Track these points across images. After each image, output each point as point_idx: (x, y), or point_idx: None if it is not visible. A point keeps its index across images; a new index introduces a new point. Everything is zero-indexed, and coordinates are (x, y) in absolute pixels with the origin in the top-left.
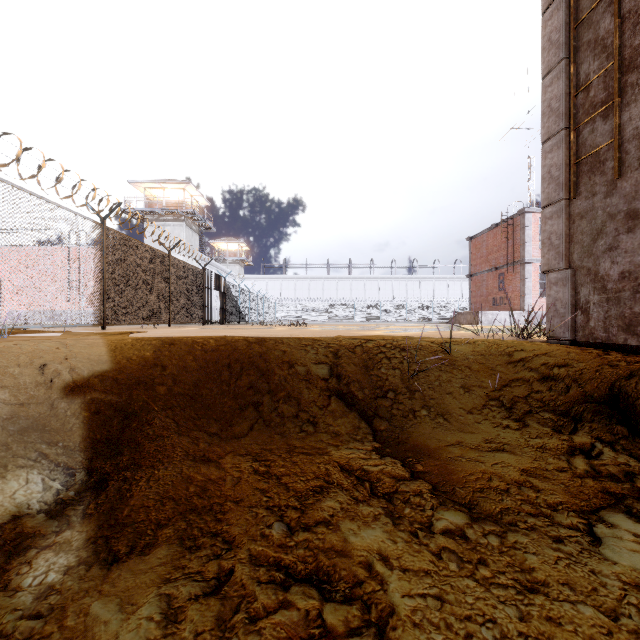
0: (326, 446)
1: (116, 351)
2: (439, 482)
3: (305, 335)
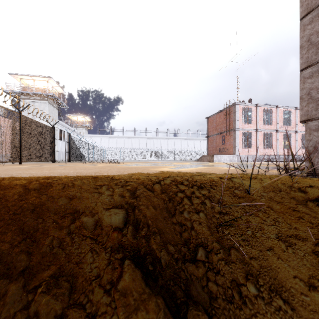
0: None
1: None
2: None
3: (108, 173)
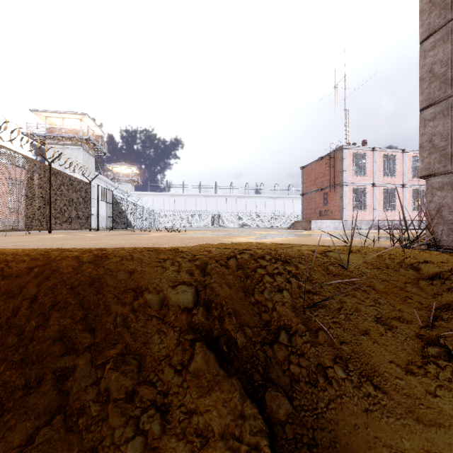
0: None
1: None
2: None
3: (170, 244)
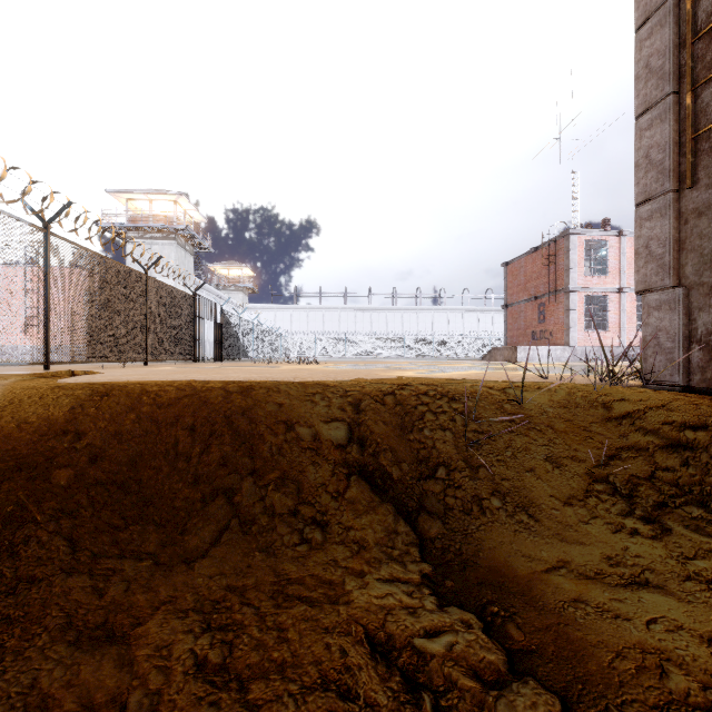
0: (342, 577)
1: (6, 408)
2: (569, 687)
3: (314, 378)
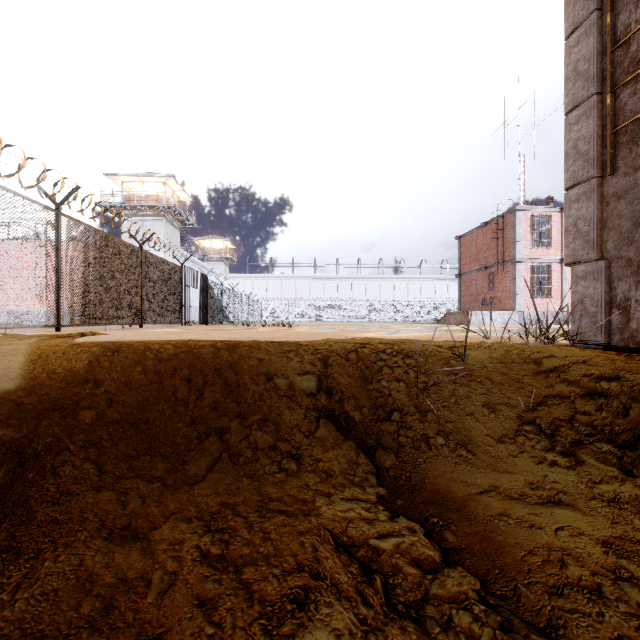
0: (313, 497)
1: (37, 362)
2: (489, 573)
3: (288, 338)
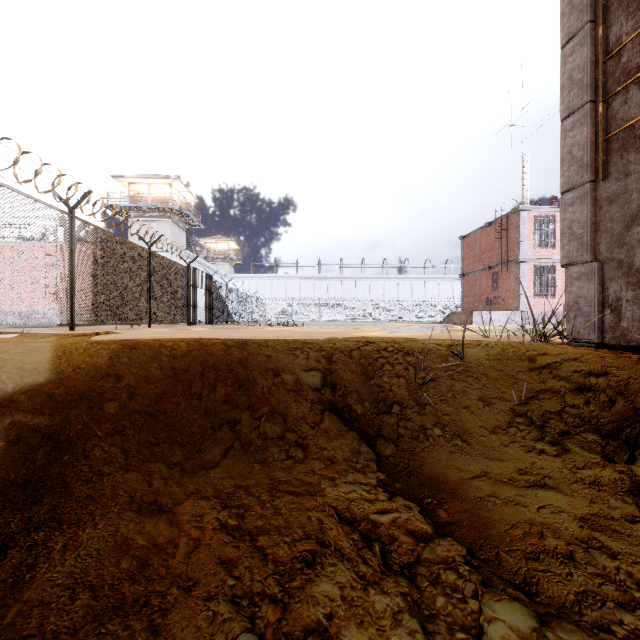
0: (319, 480)
1: (62, 358)
2: (475, 542)
3: (294, 337)
